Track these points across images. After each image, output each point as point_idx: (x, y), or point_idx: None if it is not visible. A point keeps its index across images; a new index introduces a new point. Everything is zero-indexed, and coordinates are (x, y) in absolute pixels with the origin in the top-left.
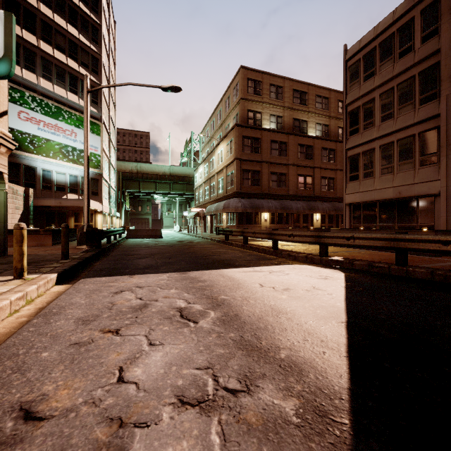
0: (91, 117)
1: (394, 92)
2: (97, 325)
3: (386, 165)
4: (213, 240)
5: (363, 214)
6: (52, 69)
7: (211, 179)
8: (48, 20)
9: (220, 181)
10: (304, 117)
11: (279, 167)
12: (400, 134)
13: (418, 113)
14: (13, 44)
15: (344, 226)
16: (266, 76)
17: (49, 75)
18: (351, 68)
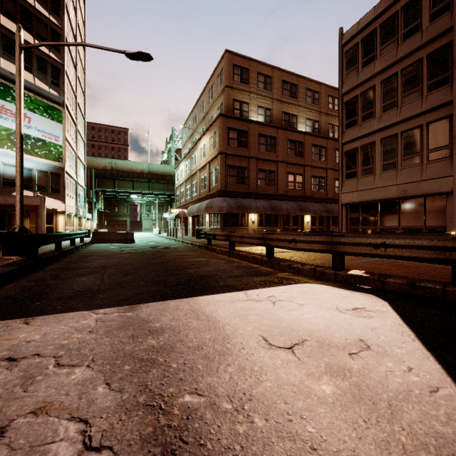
0: (50, 100)
1: (397, 78)
2: None
3: (388, 160)
4: (193, 245)
5: (362, 215)
6: None
7: (193, 177)
8: None
9: (202, 179)
10: (293, 111)
11: (267, 164)
12: (405, 126)
13: (426, 101)
14: None
15: (340, 229)
16: (253, 63)
17: None
18: (348, 54)
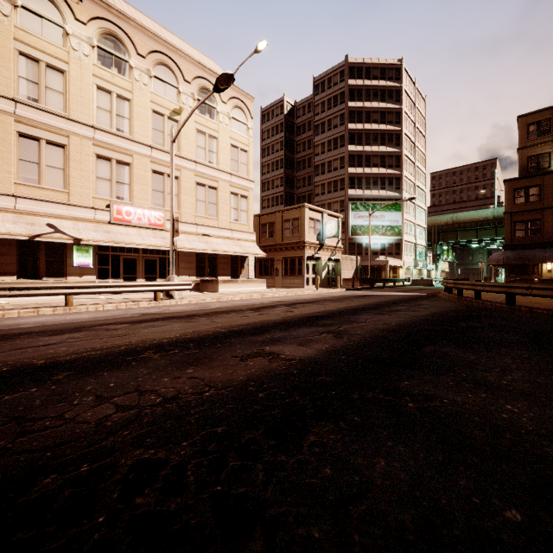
0: (394, 200)
1: None
2: (342, 292)
3: None
4: None
5: None
6: (370, 181)
7: None
8: (368, 153)
9: None
10: None
11: None
12: None
13: None
14: (339, 227)
15: None
16: None
17: (369, 186)
18: None
